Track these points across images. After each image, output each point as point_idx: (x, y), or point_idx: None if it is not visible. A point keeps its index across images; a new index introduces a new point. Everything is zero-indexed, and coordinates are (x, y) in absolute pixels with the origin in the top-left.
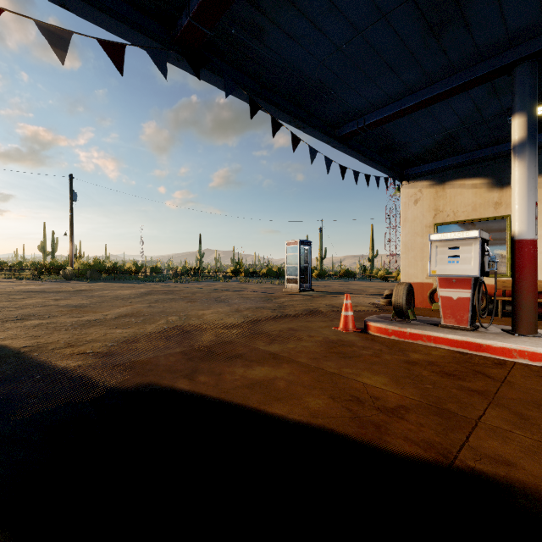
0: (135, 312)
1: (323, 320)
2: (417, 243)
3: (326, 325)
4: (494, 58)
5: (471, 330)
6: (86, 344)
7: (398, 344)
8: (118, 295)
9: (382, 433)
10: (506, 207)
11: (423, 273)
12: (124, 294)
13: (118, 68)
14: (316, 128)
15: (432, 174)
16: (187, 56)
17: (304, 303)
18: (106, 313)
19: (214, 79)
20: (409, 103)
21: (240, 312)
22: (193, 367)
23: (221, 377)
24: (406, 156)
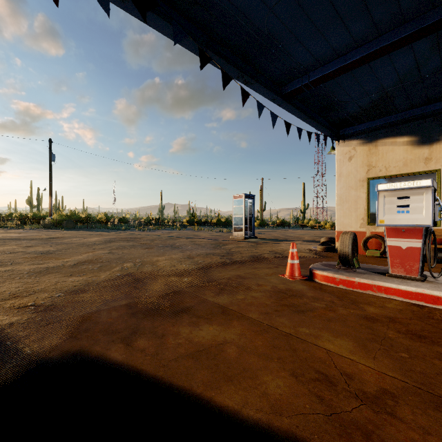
0: (94, 259)
1: (268, 267)
2: (352, 196)
3: (272, 272)
4: None
5: (422, 280)
6: (32, 294)
7: (348, 294)
8: (84, 242)
9: (372, 441)
10: (435, 162)
11: (357, 222)
12: (90, 241)
13: None
14: (263, 84)
15: (365, 133)
16: None
17: (249, 249)
18: (66, 260)
19: (162, 25)
20: (354, 57)
21: (192, 259)
22: (134, 326)
23: (163, 340)
24: (343, 116)
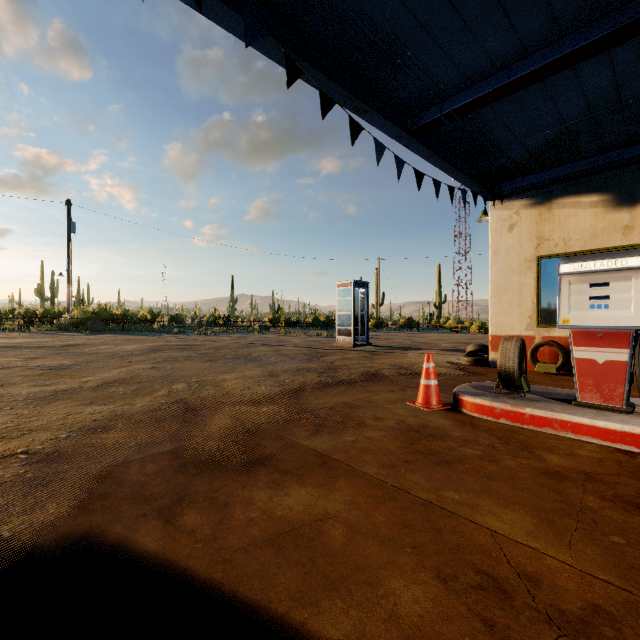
0: (128, 378)
1: (390, 389)
2: (513, 283)
3: (397, 398)
4: None
5: (629, 412)
6: (26, 435)
7: (515, 433)
8: (116, 351)
9: None
10: (639, 233)
11: (522, 322)
12: (125, 350)
13: None
14: (382, 113)
15: (534, 189)
16: None
17: (361, 363)
18: (86, 379)
19: (228, 17)
20: (522, 71)
21: (275, 377)
22: (181, 489)
23: (226, 514)
24: (502, 163)
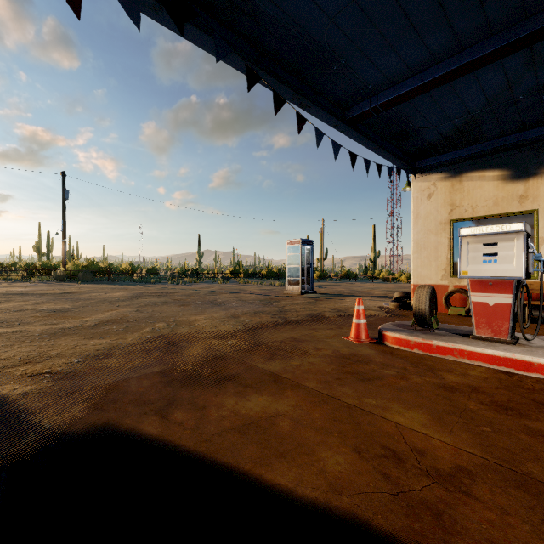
0: (118, 318)
1: (329, 327)
2: (431, 241)
3: (334, 334)
4: (541, 13)
5: (512, 343)
6: (47, 360)
7: (424, 360)
8: (106, 297)
9: (443, 523)
10: (532, 201)
11: (438, 274)
12: (113, 296)
13: (71, 7)
14: (322, 107)
15: (447, 165)
16: (166, 4)
17: (307, 307)
18: (85, 319)
19: (202, 38)
20: (432, 76)
21: (237, 318)
22: (170, 397)
23: (204, 412)
24: (421, 145)
